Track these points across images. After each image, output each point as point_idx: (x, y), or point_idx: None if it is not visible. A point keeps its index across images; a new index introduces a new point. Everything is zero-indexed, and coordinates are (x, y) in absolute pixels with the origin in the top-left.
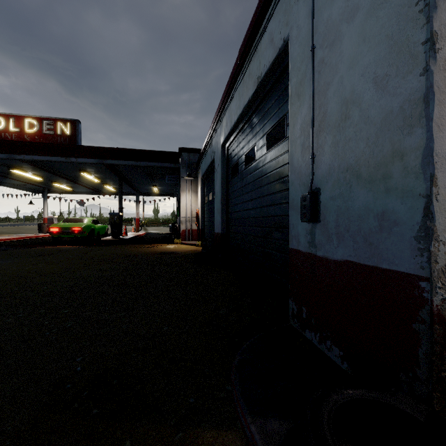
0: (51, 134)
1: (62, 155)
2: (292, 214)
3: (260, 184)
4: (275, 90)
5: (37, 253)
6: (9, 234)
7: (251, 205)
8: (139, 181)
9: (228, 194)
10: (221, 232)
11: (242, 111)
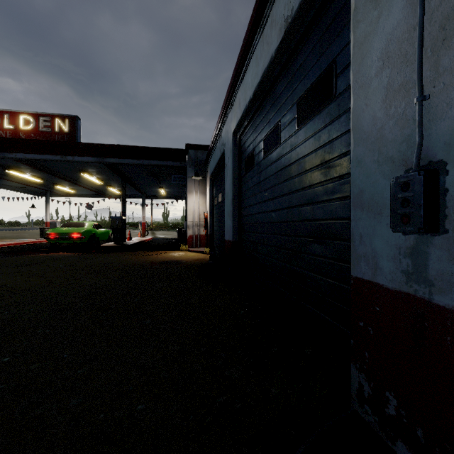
0: (48, 131)
1: (57, 153)
2: (358, 218)
3: (287, 175)
4: (314, 32)
5: (24, 262)
6: (11, 239)
7: (272, 206)
8: (144, 183)
9: (240, 193)
10: (232, 239)
11: (260, 79)
